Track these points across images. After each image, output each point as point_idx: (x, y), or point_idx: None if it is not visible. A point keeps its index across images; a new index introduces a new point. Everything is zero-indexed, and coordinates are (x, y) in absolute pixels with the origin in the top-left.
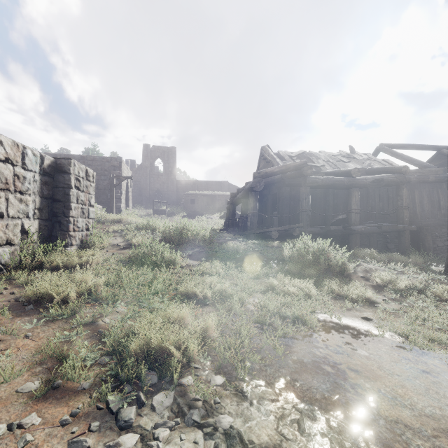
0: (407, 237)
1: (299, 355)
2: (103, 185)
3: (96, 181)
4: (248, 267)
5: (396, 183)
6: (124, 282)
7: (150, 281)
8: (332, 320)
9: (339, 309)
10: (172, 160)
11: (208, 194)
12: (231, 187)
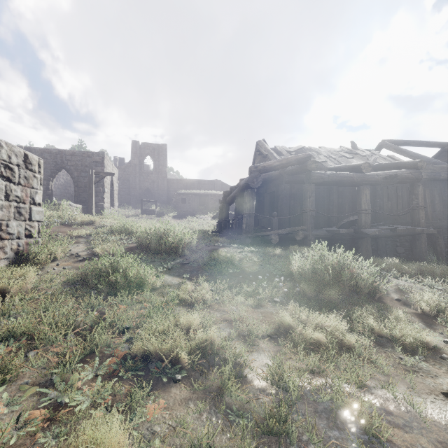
0: (423, 241)
1: None
2: (83, 182)
3: (75, 178)
4: (245, 286)
5: (411, 180)
6: (37, 334)
7: (93, 322)
8: (401, 407)
9: (399, 373)
10: (163, 158)
11: (200, 194)
12: (224, 187)
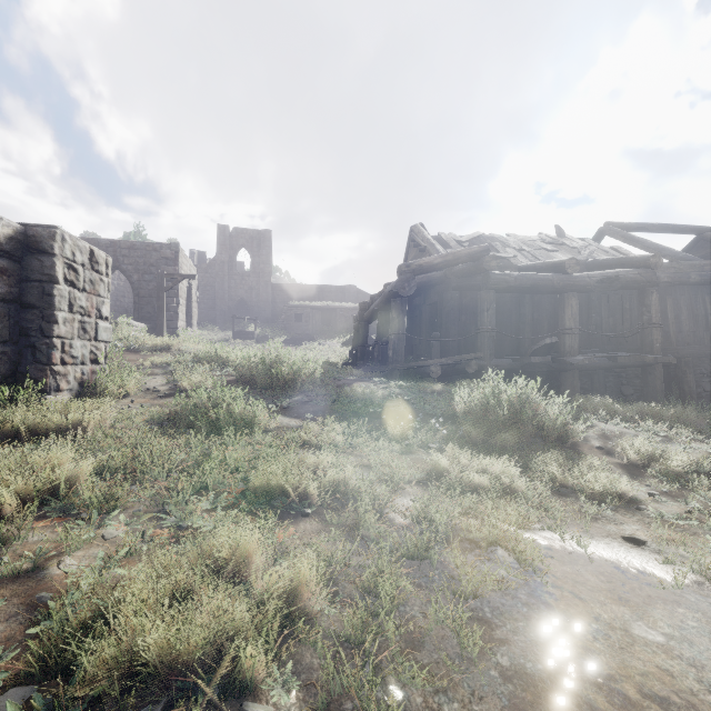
0: (658, 376)
1: (516, 655)
2: (147, 289)
3: (135, 283)
4: (390, 429)
5: (640, 284)
6: (138, 466)
7: (198, 461)
8: (566, 546)
9: (575, 518)
10: (265, 252)
11: (324, 307)
12: (361, 296)
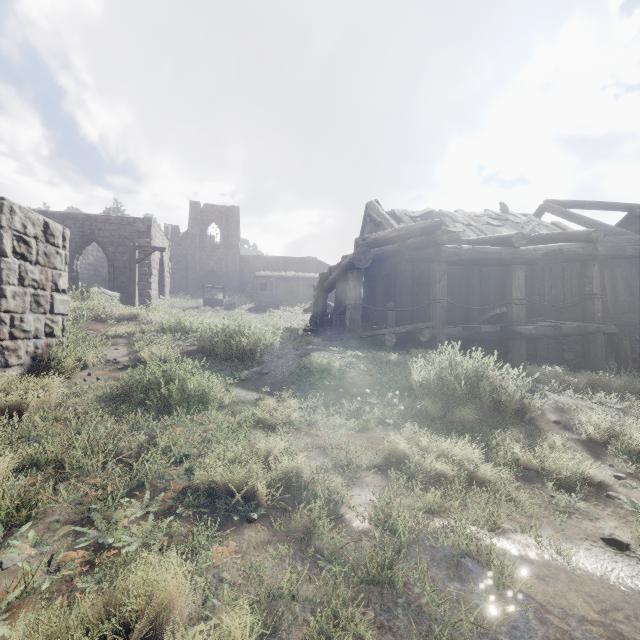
0: (599, 343)
1: None
2: (121, 260)
3: (110, 255)
4: (347, 404)
5: (582, 257)
6: (68, 460)
7: (141, 448)
8: (544, 555)
9: (547, 514)
10: (234, 226)
11: (287, 277)
12: (321, 267)
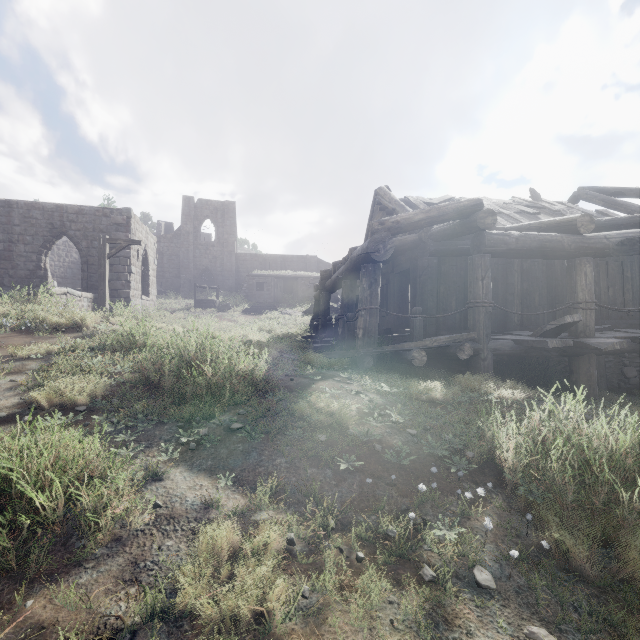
0: None
1: None
2: (96, 256)
3: (83, 250)
4: (384, 519)
5: None
6: None
7: None
8: None
9: None
10: (229, 222)
11: (286, 276)
12: (321, 266)
